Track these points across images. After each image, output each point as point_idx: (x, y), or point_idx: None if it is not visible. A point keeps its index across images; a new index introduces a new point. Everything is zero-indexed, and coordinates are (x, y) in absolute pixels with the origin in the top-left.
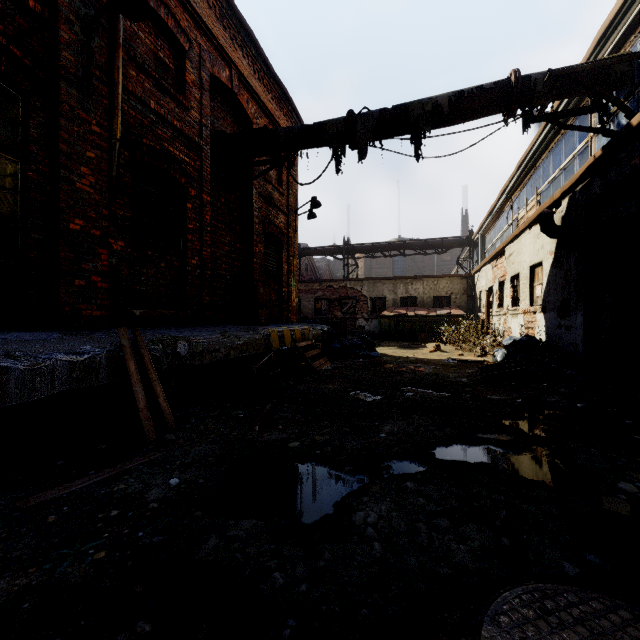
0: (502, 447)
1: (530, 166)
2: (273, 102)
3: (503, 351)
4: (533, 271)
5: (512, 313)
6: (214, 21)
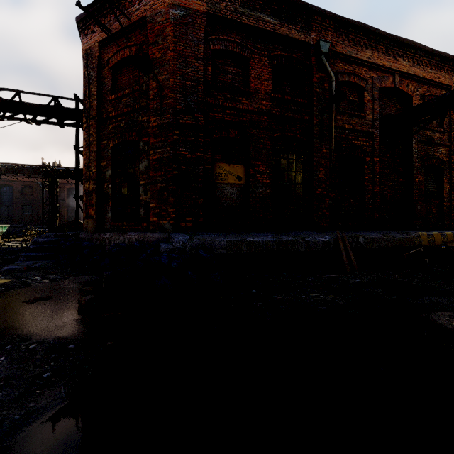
0: None
1: None
2: (432, 70)
3: None
4: None
5: None
6: (381, 57)
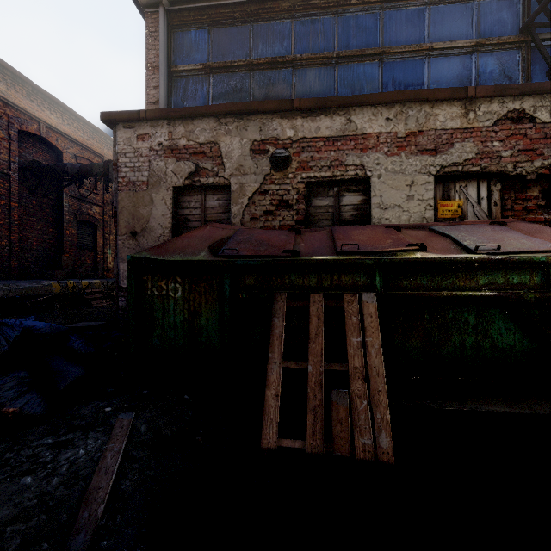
0: None
1: None
2: (85, 136)
3: None
4: None
5: None
6: (22, 99)
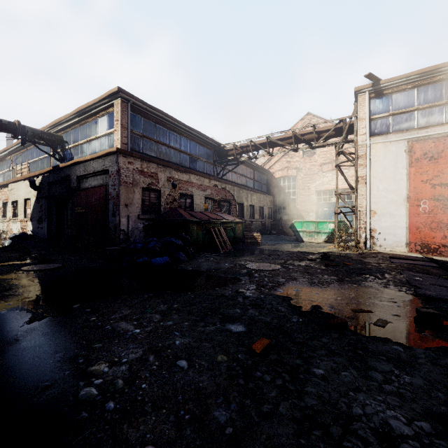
0: (18, 261)
1: (24, 147)
2: None
3: (10, 240)
4: (26, 201)
5: (13, 221)
6: None
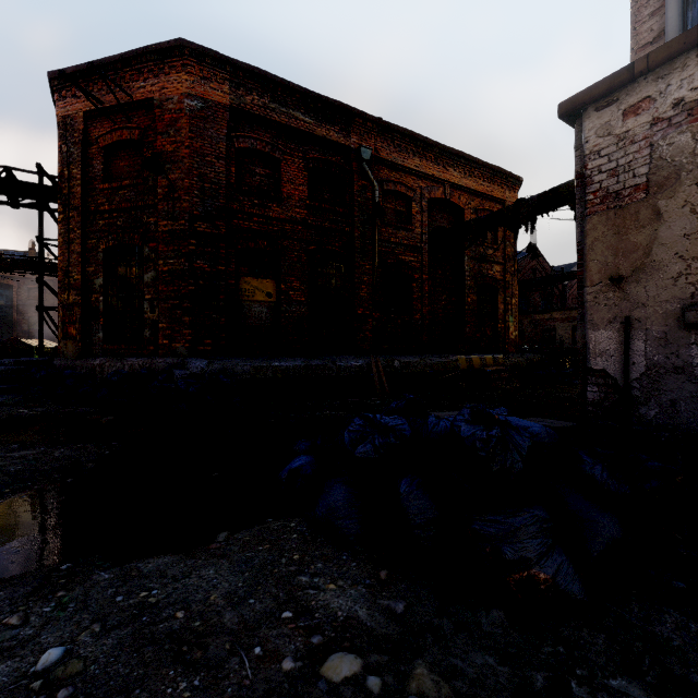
0: None
1: None
2: (485, 183)
3: None
4: None
5: None
6: (430, 166)
